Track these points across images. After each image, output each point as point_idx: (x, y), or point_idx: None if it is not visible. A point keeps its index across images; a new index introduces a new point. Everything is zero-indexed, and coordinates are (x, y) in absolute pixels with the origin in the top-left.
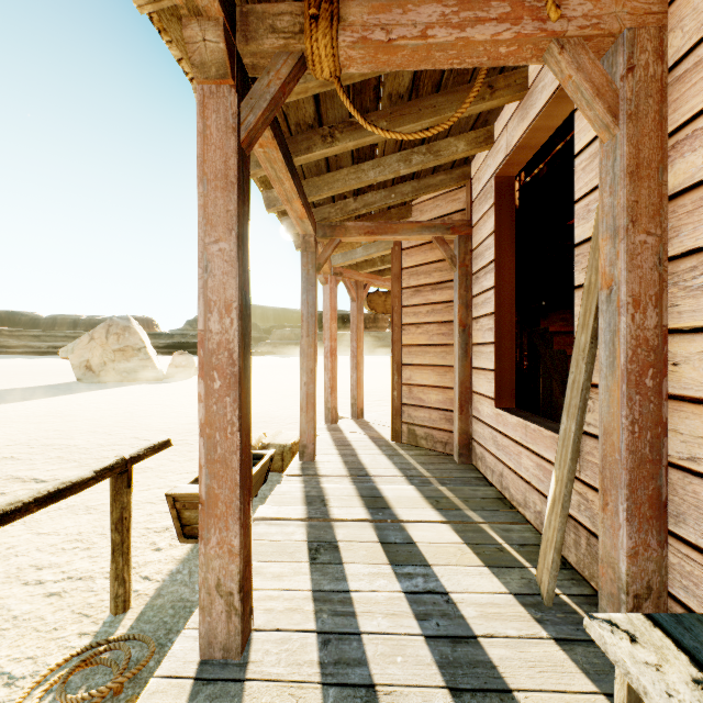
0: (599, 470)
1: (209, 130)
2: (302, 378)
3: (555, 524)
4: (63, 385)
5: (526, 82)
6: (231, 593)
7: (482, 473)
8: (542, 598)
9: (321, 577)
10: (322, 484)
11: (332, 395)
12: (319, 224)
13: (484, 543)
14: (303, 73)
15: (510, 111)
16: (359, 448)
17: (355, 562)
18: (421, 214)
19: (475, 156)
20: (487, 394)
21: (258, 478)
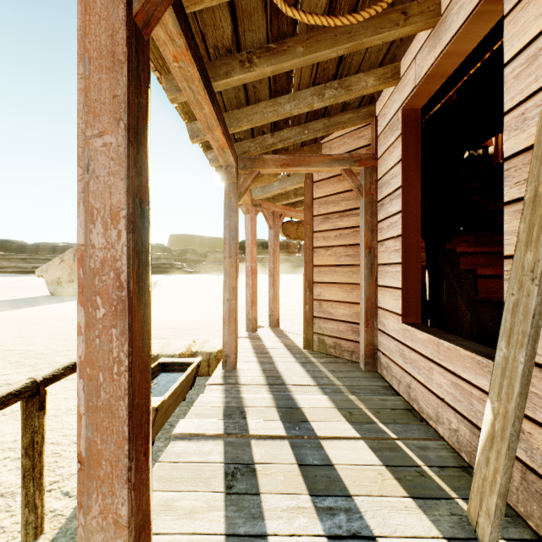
0: None
1: None
2: (225, 295)
3: (497, 465)
4: (38, 297)
5: (439, 9)
6: None
7: (388, 382)
8: None
9: (236, 513)
10: (242, 394)
11: (252, 308)
12: (240, 157)
13: (403, 464)
14: None
15: (419, 43)
16: (276, 356)
17: (272, 492)
18: (330, 151)
19: (380, 95)
20: (393, 310)
21: (185, 385)
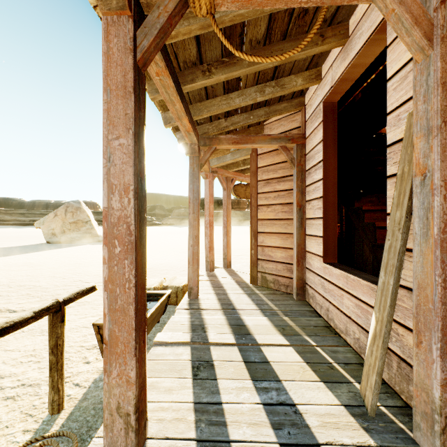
0: (413, 315)
1: (111, 51)
2: (189, 242)
3: (376, 354)
4: (37, 245)
5: (347, 33)
6: (128, 414)
7: (313, 308)
8: (366, 409)
9: (200, 390)
10: (203, 316)
11: (210, 253)
12: (201, 137)
13: (319, 362)
14: (186, 9)
15: (334, 55)
16: (228, 289)
17: (226, 378)
18: (270, 131)
19: (307, 90)
20: (316, 253)
21: (159, 310)
